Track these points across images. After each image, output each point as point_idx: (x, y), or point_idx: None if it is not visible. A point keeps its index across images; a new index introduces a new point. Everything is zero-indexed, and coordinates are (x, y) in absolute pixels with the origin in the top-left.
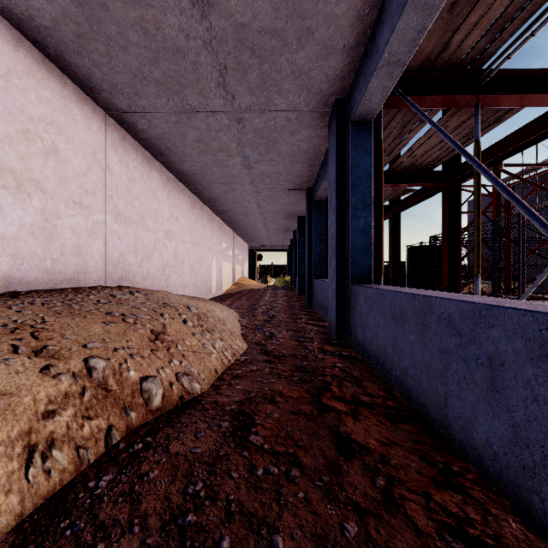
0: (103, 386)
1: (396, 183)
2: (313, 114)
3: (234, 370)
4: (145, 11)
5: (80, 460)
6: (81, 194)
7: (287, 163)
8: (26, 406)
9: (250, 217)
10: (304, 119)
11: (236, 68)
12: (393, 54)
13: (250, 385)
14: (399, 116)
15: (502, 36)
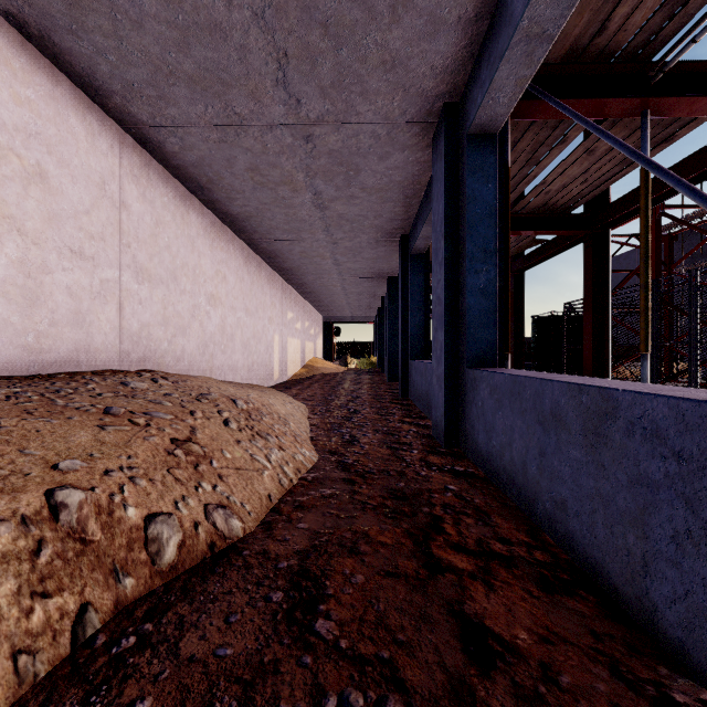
0: (77, 535)
1: (522, 230)
2: (412, 127)
3: (296, 495)
4: None
5: (17, 676)
6: (83, 240)
7: (374, 201)
8: None
9: (324, 277)
10: (398, 135)
11: (302, 55)
12: (536, 21)
13: (320, 522)
14: (530, 134)
15: (686, 8)
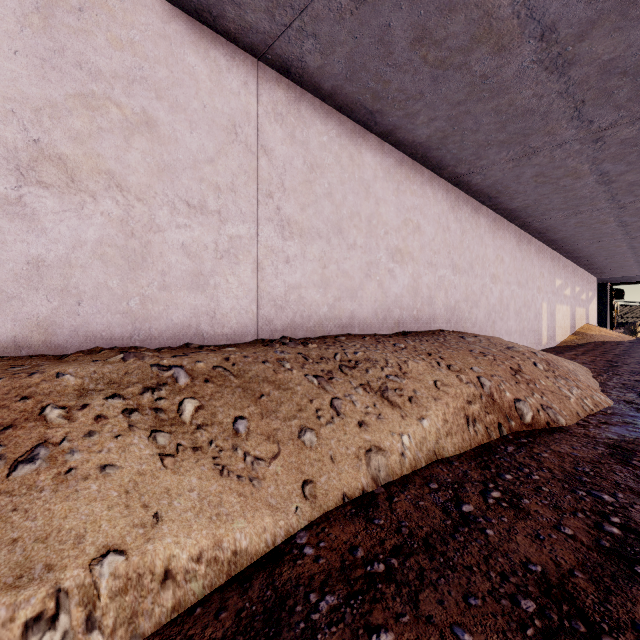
0: (490, 397)
1: None
2: None
3: (599, 417)
4: (502, 99)
5: (488, 434)
6: (431, 256)
7: None
8: (459, 394)
9: (603, 240)
10: None
11: (598, 96)
12: None
13: (624, 432)
14: None
15: None
